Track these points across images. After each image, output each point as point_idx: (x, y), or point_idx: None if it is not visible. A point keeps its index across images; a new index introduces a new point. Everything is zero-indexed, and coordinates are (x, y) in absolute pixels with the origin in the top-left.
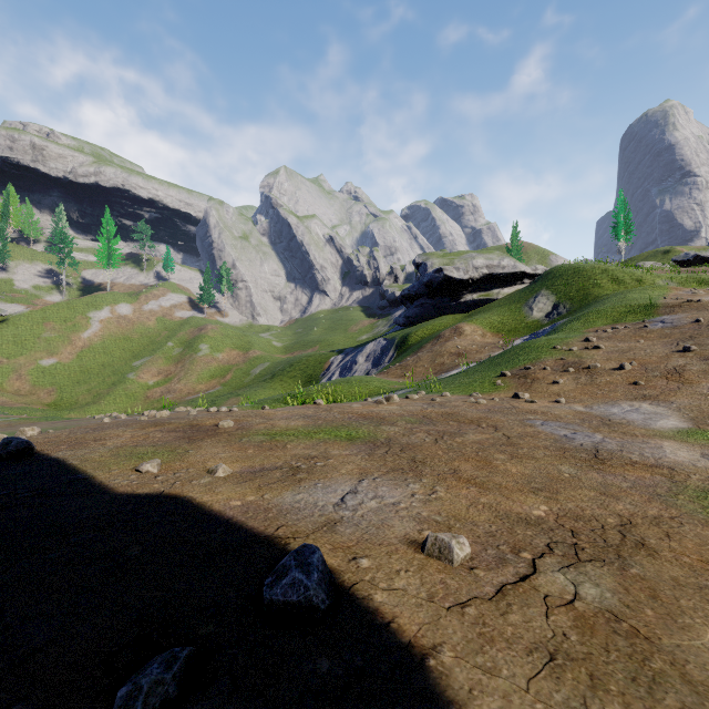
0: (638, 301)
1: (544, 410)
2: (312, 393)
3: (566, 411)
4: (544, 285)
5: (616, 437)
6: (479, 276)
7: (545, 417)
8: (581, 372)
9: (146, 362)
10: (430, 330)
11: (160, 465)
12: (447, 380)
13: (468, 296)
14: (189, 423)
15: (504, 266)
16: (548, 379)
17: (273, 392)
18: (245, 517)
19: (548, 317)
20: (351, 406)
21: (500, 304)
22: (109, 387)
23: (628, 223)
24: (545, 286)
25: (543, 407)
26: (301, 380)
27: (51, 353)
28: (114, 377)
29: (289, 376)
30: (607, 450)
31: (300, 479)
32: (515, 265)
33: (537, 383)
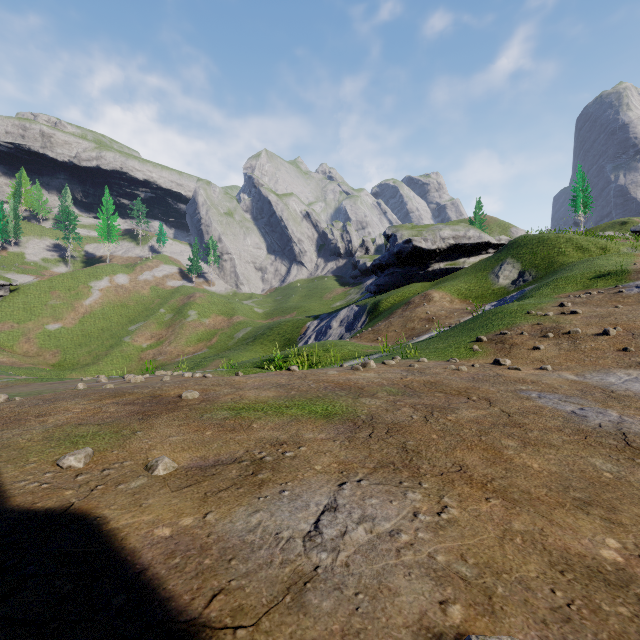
0: (608, 268)
1: (533, 379)
2: (289, 357)
3: (558, 380)
4: (509, 254)
5: (635, 414)
6: (446, 246)
7: (538, 387)
8: (561, 338)
9: (141, 327)
10: (400, 297)
11: (89, 456)
12: (420, 345)
13: (435, 265)
14: (152, 393)
15: (470, 237)
16: (528, 344)
17: (254, 355)
18: (166, 568)
19: (514, 284)
20: (327, 372)
21: (466, 272)
22: (107, 349)
23: (587, 196)
24: (510, 255)
25: (530, 375)
26: (280, 343)
27: (56, 319)
28: (112, 340)
29: (269, 339)
30: (636, 434)
31: (262, 481)
32: (480, 235)
33: (516, 349)
